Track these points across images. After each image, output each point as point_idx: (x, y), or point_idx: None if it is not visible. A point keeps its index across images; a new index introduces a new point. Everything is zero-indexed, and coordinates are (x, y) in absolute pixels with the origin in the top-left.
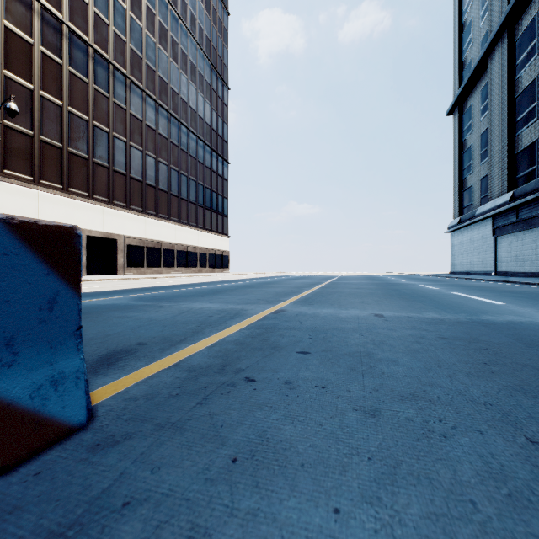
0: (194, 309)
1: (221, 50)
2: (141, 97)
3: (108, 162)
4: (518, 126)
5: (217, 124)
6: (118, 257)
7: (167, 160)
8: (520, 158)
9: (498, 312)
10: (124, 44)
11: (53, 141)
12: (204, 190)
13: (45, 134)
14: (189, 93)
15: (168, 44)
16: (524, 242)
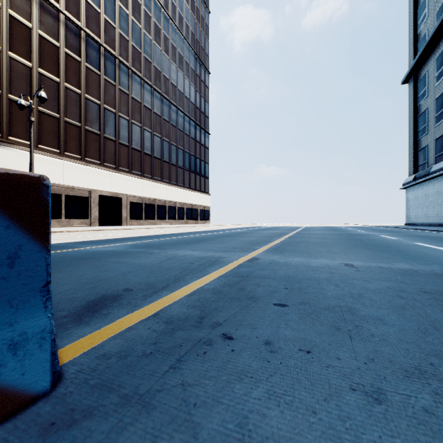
0: (178, 256)
1: (203, 42)
2: (140, 83)
3: (115, 137)
4: None
5: (200, 102)
6: (122, 211)
7: (160, 133)
8: None
9: None
10: (127, 42)
11: (74, 122)
12: (189, 157)
13: (68, 116)
14: (177, 79)
15: (161, 40)
16: None
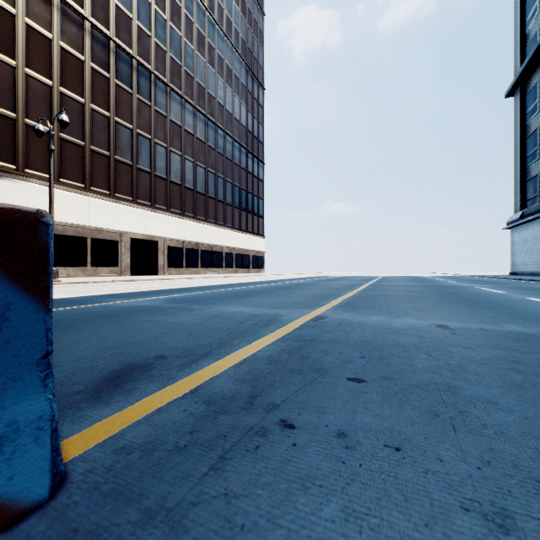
0: (225, 313)
1: (257, 51)
2: (180, 103)
3: (150, 168)
4: None
5: (253, 125)
6: (159, 258)
7: (204, 163)
8: None
9: None
10: (164, 53)
11: (101, 150)
12: (239, 192)
13: (95, 144)
14: (225, 97)
15: (206, 50)
16: None
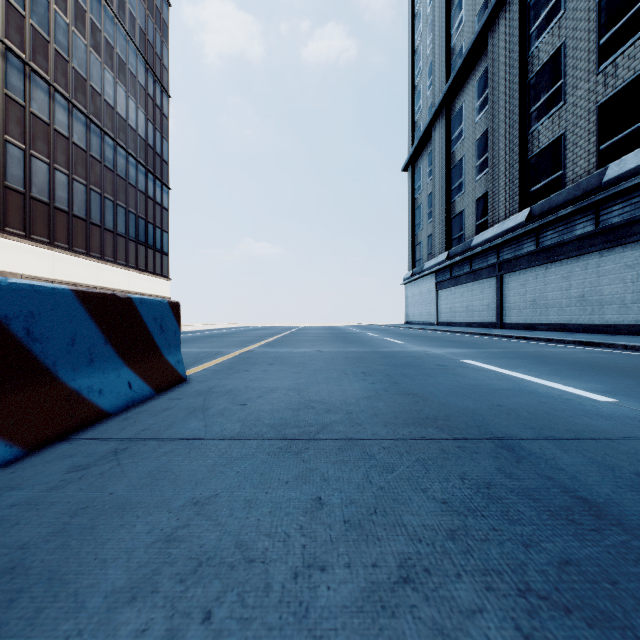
0: None
1: (160, 47)
2: (48, 92)
3: None
4: (452, 195)
5: (154, 138)
6: None
7: (85, 178)
8: (454, 223)
9: (394, 347)
10: (21, 18)
11: None
12: (136, 220)
13: None
14: (116, 96)
15: (87, 28)
16: (455, 296)
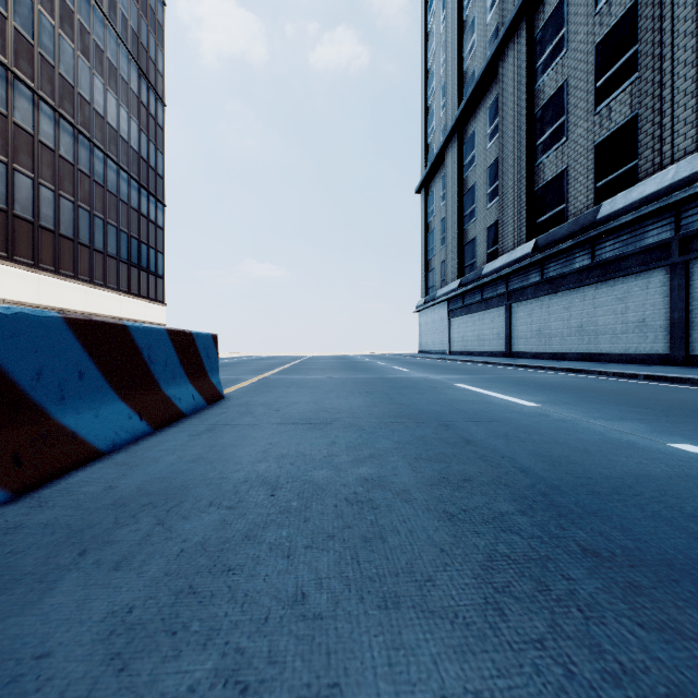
0: None
1: (154, 51)
2: (32, 100)
3: None
4: (465, 221)
5: (148, 151)
6: None
7: (72, 194)
8: (466, 250)
9: (398, 374)
10: (3, 20)
11: None
12: (129, 240)
13: None
14: (106, 104)
15: (75, 31)
16: (467, 325)
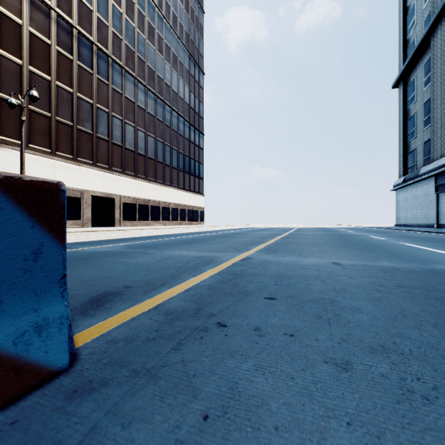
0: (174, 256)
1: (198, 42)
2: (134, 83)
3: (108, 137)
4: None
5: (194, 103)
6: (115, 212)
7: (154, 134)
8: None
9: None
10: (120, 41)
11: (66, 121)
12: (184, 158)
13: (60, 115)
14: (171, 79)
15: (155, 39)
16: None
